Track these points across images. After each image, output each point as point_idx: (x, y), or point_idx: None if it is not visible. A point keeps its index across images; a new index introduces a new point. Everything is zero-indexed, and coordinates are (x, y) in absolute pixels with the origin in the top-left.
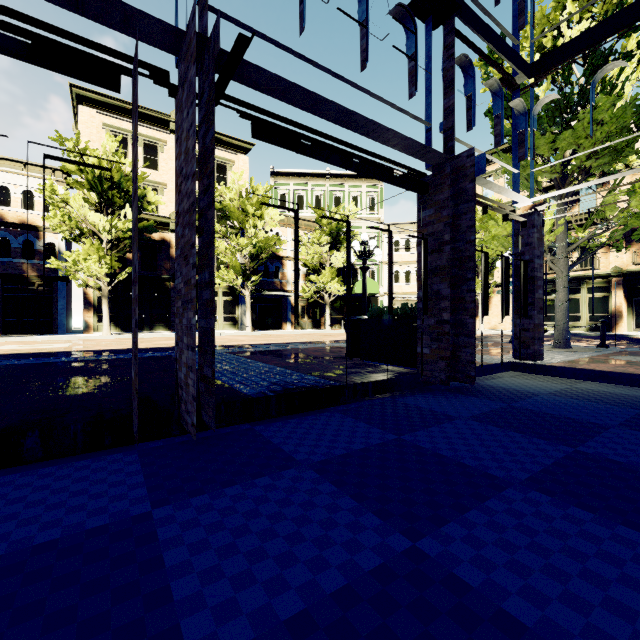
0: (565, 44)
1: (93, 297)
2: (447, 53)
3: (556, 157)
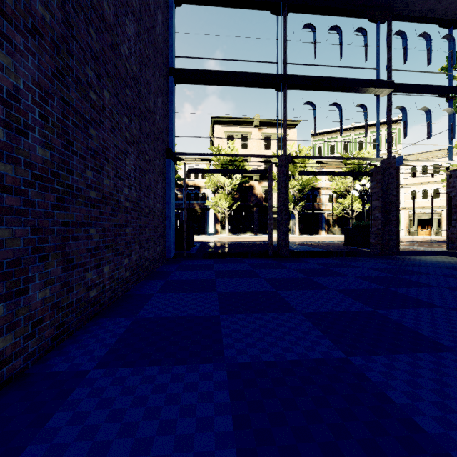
0: None
1: (219, 217)
2: (388, 108)
3: None
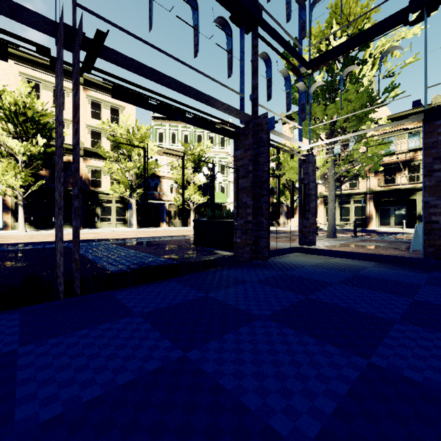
0: (327, 51)
1: (11, 203)
2: (254, 50)
3: (326, 120)
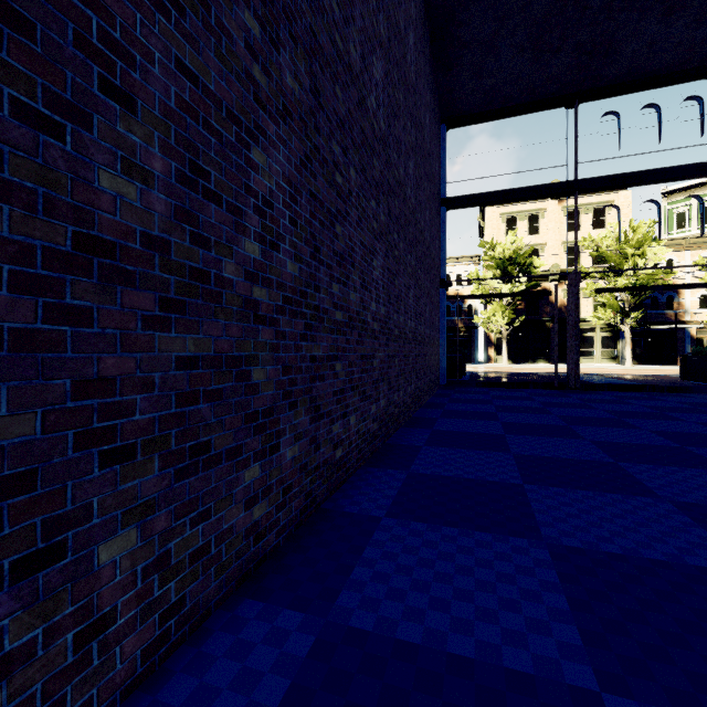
0: None
1: (493, 338)
2: None
3: None
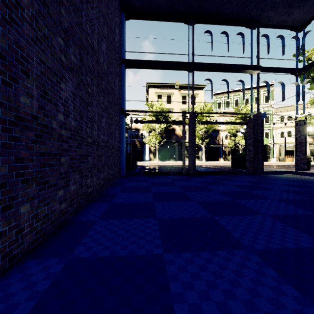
0: (311, 62)
1: (152, 149)
2: (257, 82)
3: None
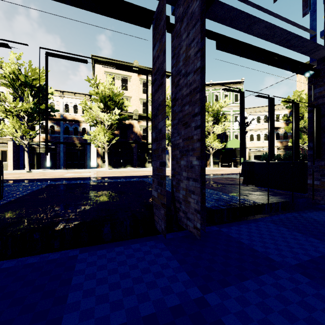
0: None
1: (100, 152)
2: None
3: None
